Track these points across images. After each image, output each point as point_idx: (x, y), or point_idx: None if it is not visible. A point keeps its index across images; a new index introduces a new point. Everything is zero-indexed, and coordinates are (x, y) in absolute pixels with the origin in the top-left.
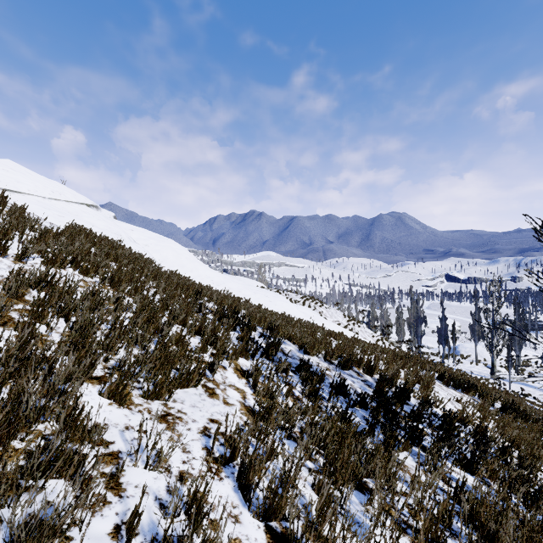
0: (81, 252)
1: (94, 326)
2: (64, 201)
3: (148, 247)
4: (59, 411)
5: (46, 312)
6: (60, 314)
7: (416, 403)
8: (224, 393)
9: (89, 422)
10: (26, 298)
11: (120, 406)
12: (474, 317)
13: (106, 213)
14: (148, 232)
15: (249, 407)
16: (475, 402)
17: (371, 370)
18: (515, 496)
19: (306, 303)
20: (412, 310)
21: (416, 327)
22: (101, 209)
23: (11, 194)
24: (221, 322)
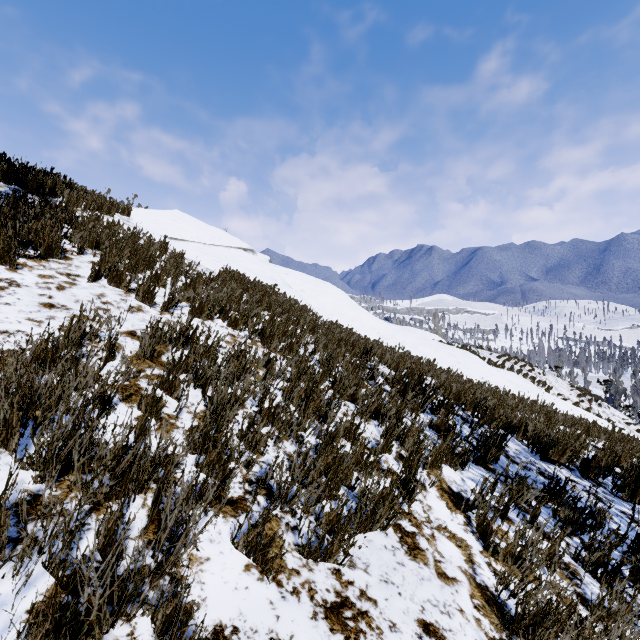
0: (229, 299)
1: (233, 408)
2: (223, 246)
3: (304, 292)
4: (157, 599)
5: (177, 382)
6: (197, 383)
7: None
8: (433, 547)
9: (207, 623)
10: (163, 359)
11: (263, 575)
12: None
13: (262, 257)
14: (303, 276)
15: (485, 589)
16: None
17: None
18: None
19: (506, 365)
20: None
21: None
22: (257, 253)
23: (176, 243)
24: (404, 400)
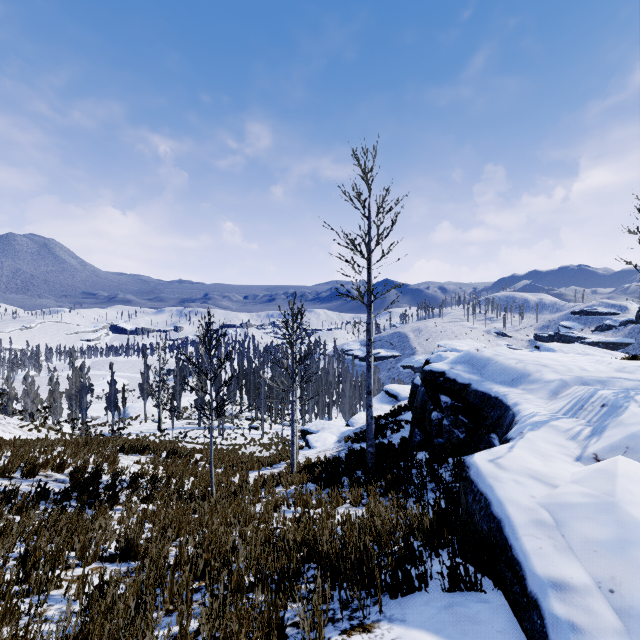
0: None
1: None
2: None
3: None
4: None
5: None
6: None
7: (107, 478)
8: None
9: None
10: None
11: None
12: (144, 376)
13: None
14: None
15: None
16: (149, 459)
17: (62, 467)
18: (173, 502)
19: None
20: (75, 378)
21: (80, 399)
22: None
23: None
24: None
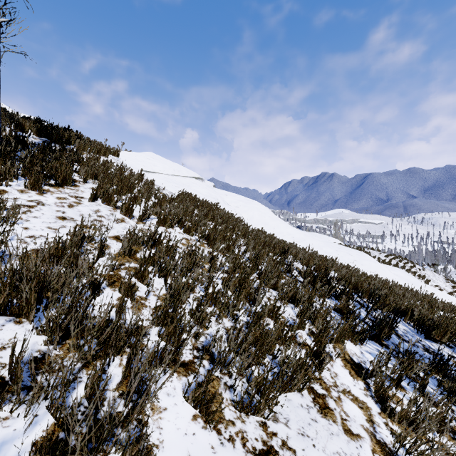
0: (184, 213)
1: (185, 293)
2: (181, 176)
3: (238, 208)
4: (126, 440)
5: (146, 273)
6: (160, 274)
7: None
8: (339, 407)
9: None
10: (138, 256)
11: (207, 424)
12: None
13: (208, 183)
14: (237, 196)
15: (384, 446)
16: None
17: None
18: None
19: (392, 262)
20: None
21: None
22: (205, 181)
23: (149, 174)
24: (314, 289)
